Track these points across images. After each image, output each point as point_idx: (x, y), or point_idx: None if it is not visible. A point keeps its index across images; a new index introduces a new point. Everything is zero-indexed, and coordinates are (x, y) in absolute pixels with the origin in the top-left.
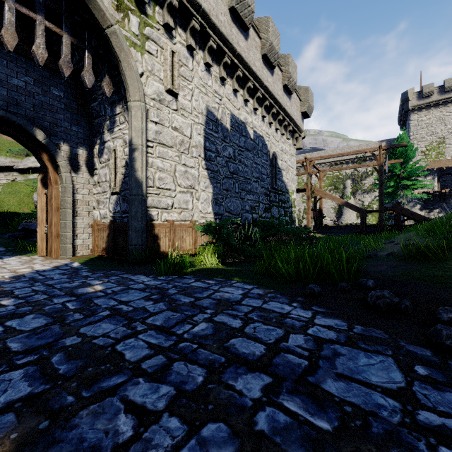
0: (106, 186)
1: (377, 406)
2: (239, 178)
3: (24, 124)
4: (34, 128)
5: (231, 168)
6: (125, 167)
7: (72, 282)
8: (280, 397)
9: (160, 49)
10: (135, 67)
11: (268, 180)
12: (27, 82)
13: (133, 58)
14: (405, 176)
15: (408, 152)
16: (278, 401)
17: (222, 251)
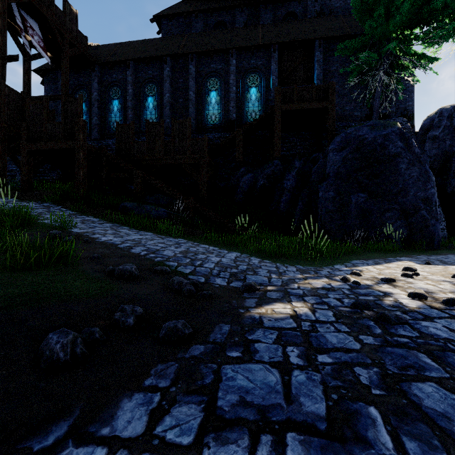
0: None
1: (311, 380)
2: None
3: None
4: None
5: None
6: None
7: None
8: (389, 452)
9: None
10: None
11: None
12: None
13: None
14: None
15: None
16: (396, 453)
17: None
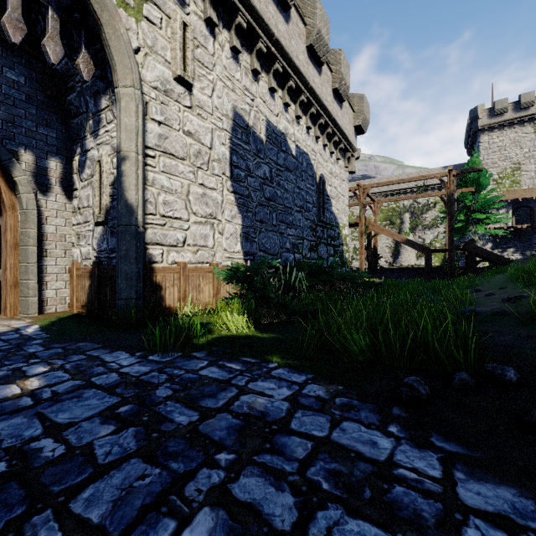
0: (88, 214)
1: None
2: (278, 206)
3: None
4: None
5: (266, 192)
6: (114, 186)
7: None
8: None
9: (166, 17)
10: (125, 36)
11: (314, 210)
12: None
13: (122, 23)
14: (477, 209)
15: (481, 179)
16: None
17: (254, 309)
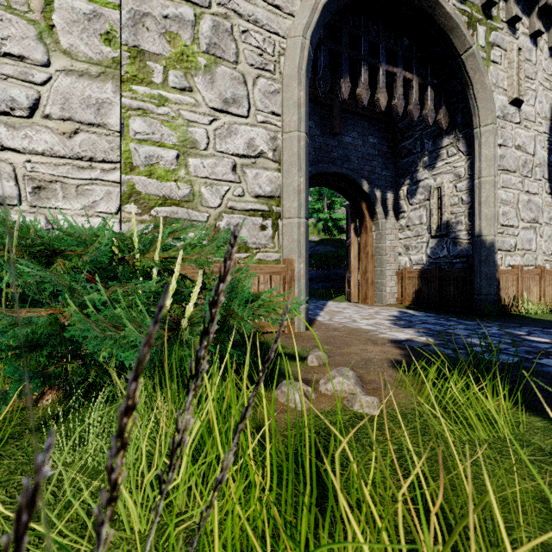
0: (421, 230)
1: None
2: None
3: (356, 177)
4: (361, 179)
5: None
6: (457, 205)
7: (486, 329)
8: None
9: (503, 52)
10: (488, 85)
11: None
12: (354, 138)
13: (487, 76)
14: None
15: None
16: None
17: None
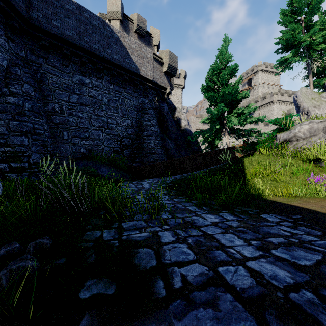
0: None
1: None
2: None
3: None
4: None
5: None
6: None
7: None
8: None
9: None
10: None
11: None
12: None
13: None
14: None
15: None
16: None
17: None
